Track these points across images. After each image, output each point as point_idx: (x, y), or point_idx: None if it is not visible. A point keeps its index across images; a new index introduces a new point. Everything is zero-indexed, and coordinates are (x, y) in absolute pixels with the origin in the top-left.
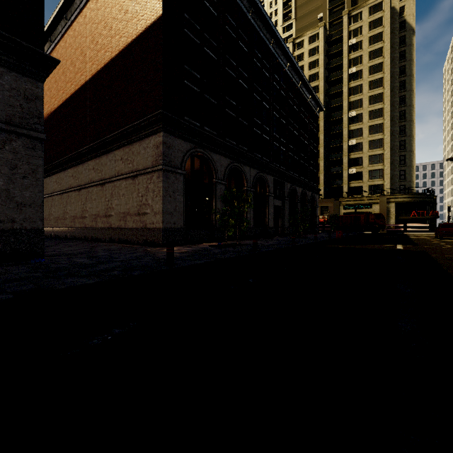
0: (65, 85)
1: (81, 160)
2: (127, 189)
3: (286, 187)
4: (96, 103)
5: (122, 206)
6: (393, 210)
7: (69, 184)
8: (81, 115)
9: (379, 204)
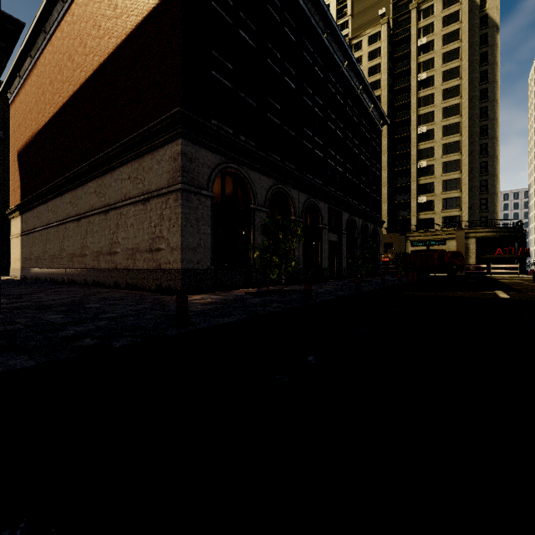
0: (62, 87)
1: (80, 181)
2: (137, 217)
3: (343, 217)
4: (98, 106)
5: (130, 240)
6: (473, 247)
7: (66, 213)
8: (81, 123)
9: (455, 239)
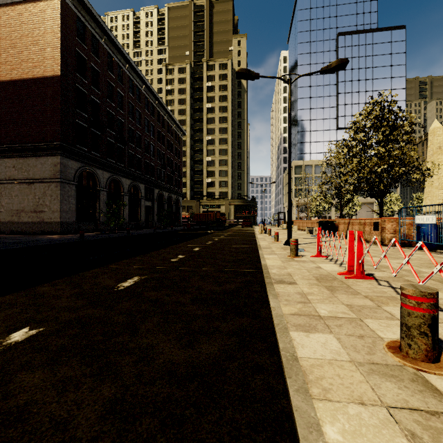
0: None
1: None
2: (22, 191)
3: (155, 192)
4: None
5: (15, 204)
6: (233, 210)
7: None
8: None
9: (224, 205)
